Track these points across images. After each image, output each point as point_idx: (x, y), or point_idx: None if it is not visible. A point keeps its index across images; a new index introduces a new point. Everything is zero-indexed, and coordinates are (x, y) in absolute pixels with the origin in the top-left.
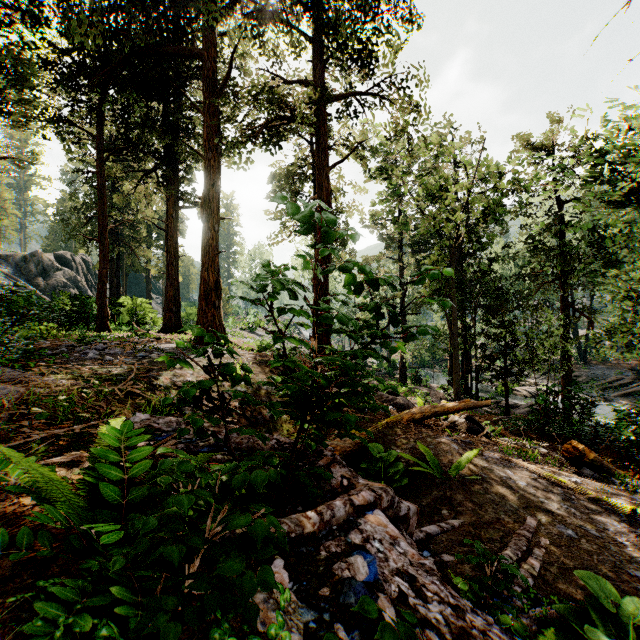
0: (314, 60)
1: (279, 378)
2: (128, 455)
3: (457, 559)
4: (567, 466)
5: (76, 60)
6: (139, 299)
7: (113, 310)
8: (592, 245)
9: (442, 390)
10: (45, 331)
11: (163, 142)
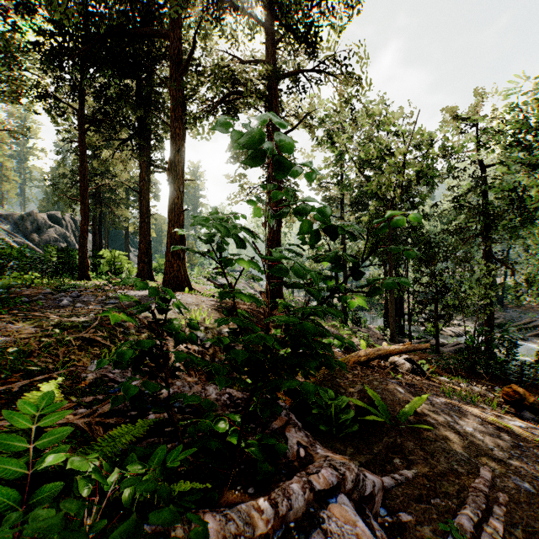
0: (267, 41)
1: (227, 339)
2: (39, 439)
3: (415, 518)
4: (504, 407)
5: (60, 43)
6: (117, 252)
7: (95, 261)
8: (513, 203)
9: (379, 330)
10: (30, 280)
11: (136, 115)
